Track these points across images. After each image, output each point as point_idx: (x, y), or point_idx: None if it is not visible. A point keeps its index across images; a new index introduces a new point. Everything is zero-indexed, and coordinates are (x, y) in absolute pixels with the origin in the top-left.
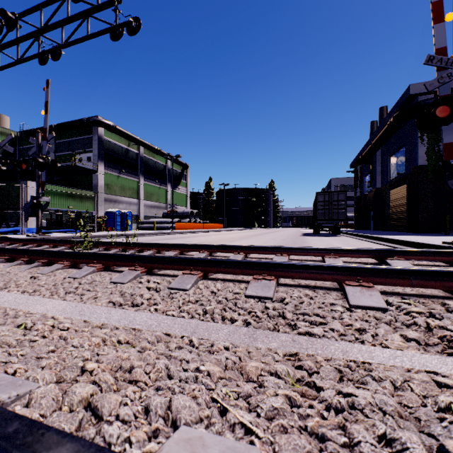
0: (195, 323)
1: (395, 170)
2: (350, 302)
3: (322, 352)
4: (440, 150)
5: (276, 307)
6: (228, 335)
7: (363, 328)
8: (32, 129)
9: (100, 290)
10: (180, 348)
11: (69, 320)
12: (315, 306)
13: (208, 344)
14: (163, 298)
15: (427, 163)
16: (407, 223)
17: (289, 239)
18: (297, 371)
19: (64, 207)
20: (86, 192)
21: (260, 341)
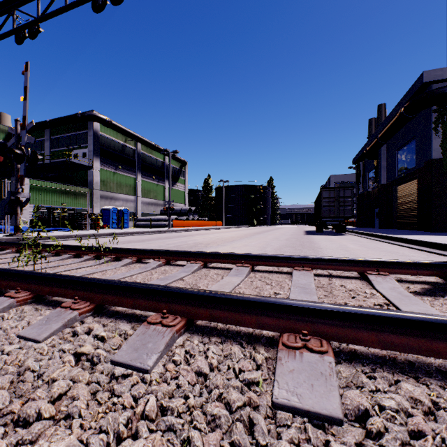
0: None
1: (403, 165)
2: None
3: None
4: None
5: None
6: None
7: None
8: None
9: None
10: None
11: None
12: None
13: None
14: (89, 400)
15: (442, 157)
16: (417, 221)
17: (293, 239)
18: None
19: (57, 204)
20: (81, 189)
21: None
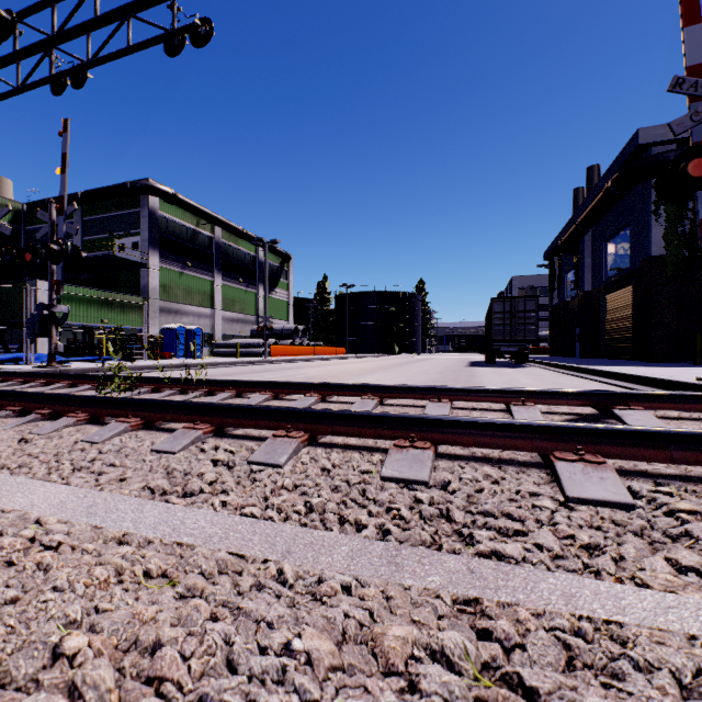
0: (291, 533)
1: (614, 264)
2: (566, 492)
3: (526, 597)
4: (686, 232)
5: (435, 500)
6: (349, 559)
7: (595, 543)
8: (47, 200)
9: (132, 465)
10: (259, 591)
11: (64, 526)
12: (504, 499)
13: (312, 580)
14: (239, 481)
15: (666, 253)
16: (633, 346)
17: (448, 372)
18: (485, 649)
19: (95, 322)
20: (131, 298)
21: (408, 572)
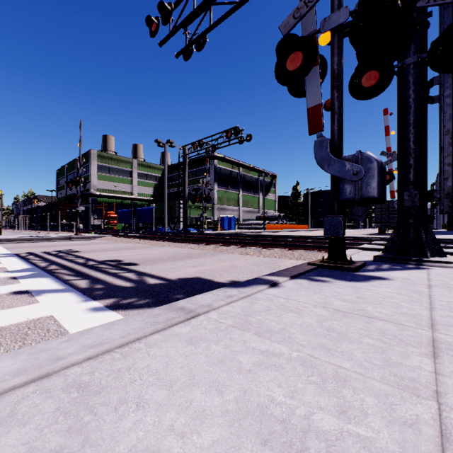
0: None
1: None
2: None
3: None
4: None
5: None
6: None
7: None
8: (175, 165)
9: None
10: None
11: None
12: None
13: None
14: None
15: None
16: None
17: None
18: None
19: (196, 215)
20: (207, 204)
21: None
